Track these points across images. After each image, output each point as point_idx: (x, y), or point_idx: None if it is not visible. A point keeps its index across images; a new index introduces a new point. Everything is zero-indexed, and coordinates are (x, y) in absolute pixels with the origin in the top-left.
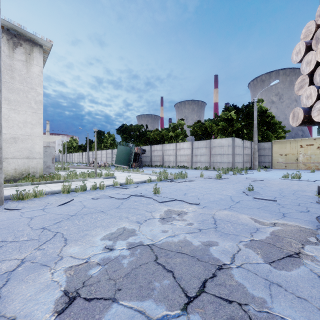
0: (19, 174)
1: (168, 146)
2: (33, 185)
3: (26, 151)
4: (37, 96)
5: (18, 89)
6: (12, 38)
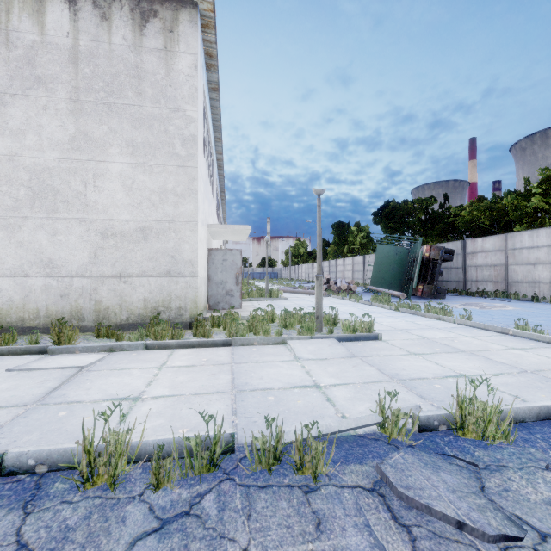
0: (152, 311)
1: (526, 238)
2: (146, 351)
3: (165, 259)
4: (187, 126)
5: (150, 117)
6: (140, 3)
